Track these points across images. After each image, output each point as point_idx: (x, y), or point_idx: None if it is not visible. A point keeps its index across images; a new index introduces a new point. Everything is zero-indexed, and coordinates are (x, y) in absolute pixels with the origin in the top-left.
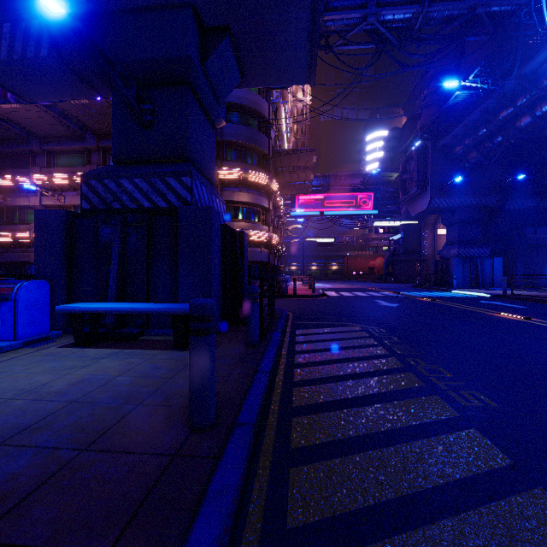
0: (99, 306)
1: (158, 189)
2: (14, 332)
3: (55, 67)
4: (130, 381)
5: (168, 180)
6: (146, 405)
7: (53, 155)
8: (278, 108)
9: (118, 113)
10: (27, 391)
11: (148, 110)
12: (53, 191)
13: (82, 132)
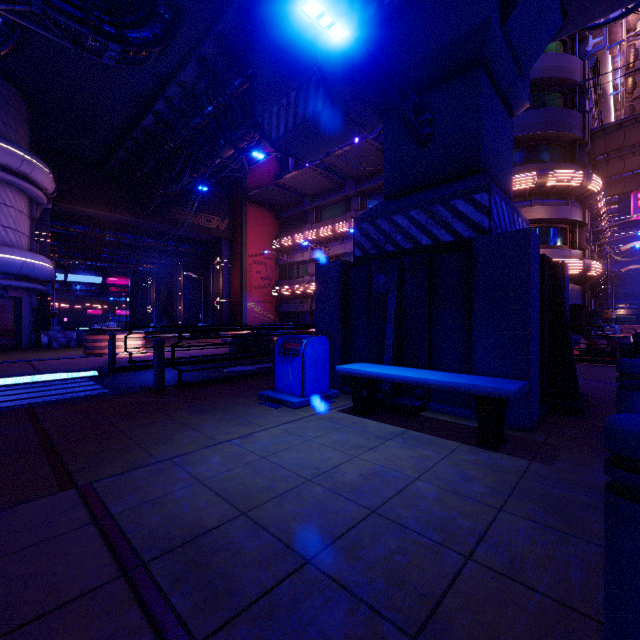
0: (379, 371)
1: (440, 218)
2: (302, 388)
3: (328, 118)
4: (436, 495)
5: (454, 204)
6: (482, 565)
7: (320, 211)
8: (600, 59)
9: (389, 139)
10: (322, 472)
11: (425, 121)
12: (320, 244)
13: (343, 181)
